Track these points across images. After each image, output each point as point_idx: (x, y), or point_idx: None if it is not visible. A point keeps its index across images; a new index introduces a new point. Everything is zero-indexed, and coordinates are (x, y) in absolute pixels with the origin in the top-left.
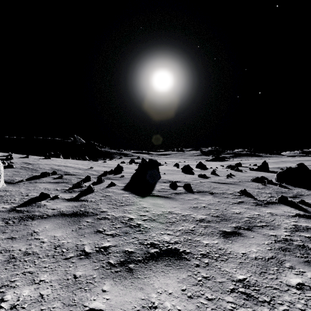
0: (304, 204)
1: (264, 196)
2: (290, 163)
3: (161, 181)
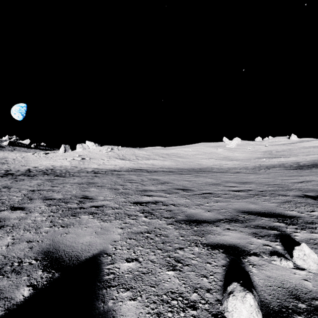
0: None
1: None
2: None
3: None
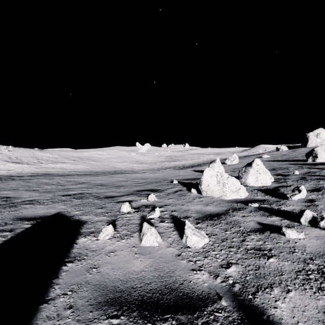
0: None
1: None
2: None
3: None
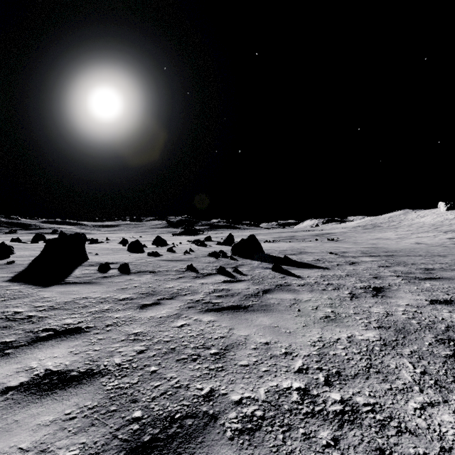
0: (237, 272)
1: (208, 269)
2: (262, 235)
3: (86, 265)
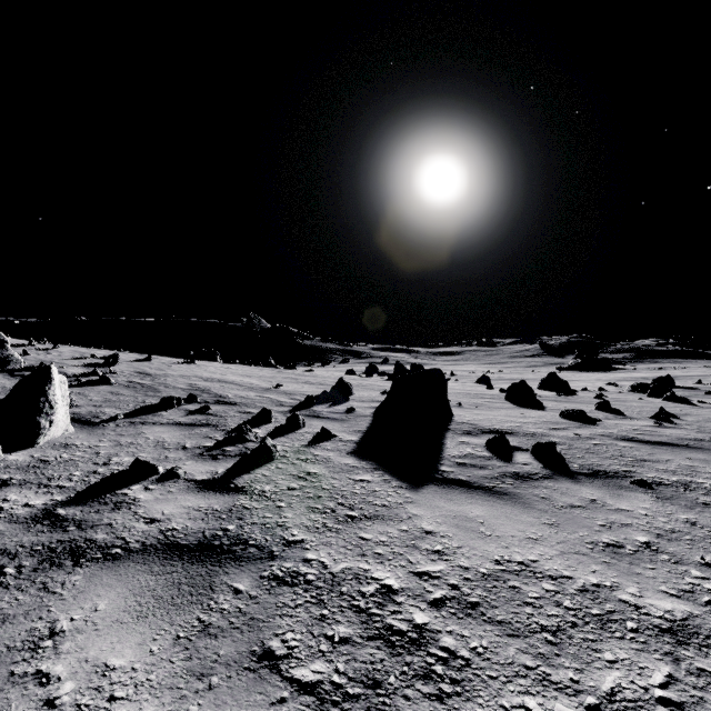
0: None
1: None
2: None
3: (456, 430)
